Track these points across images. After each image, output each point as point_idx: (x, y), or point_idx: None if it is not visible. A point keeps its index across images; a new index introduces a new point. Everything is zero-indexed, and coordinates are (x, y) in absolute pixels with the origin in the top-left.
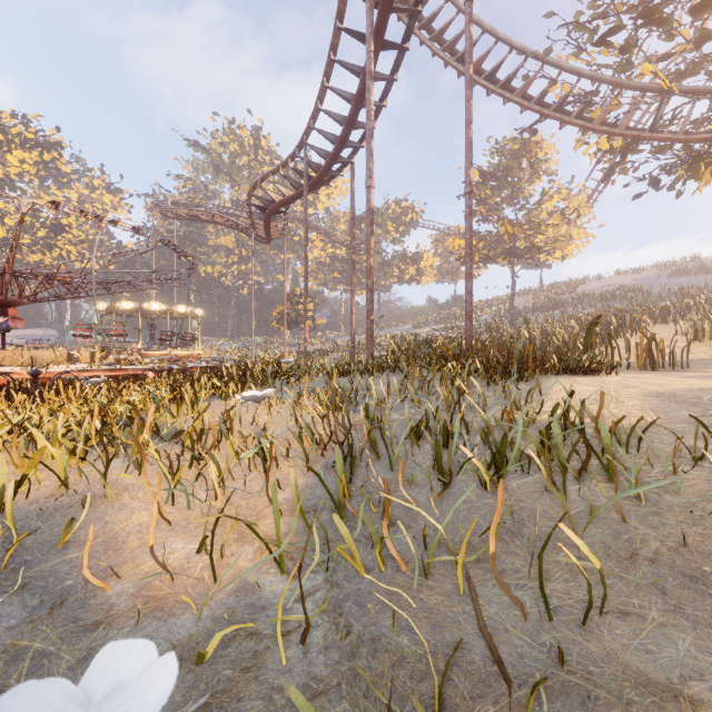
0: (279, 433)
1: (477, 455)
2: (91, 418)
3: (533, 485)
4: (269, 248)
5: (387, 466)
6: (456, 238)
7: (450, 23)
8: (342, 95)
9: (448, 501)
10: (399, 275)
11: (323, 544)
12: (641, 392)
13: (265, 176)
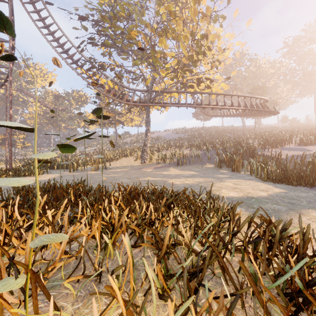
0: None
1: None
2: None
3: None
4: (2, 102)
5: None
6: (90, 114)
7: (61, 37)
8: None
9: None
10: (78, 124)
11: None
12: None
13: None
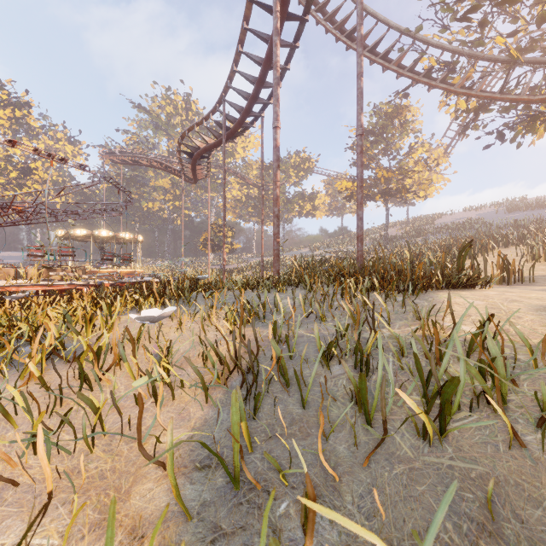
0: (187, 348)
1: (395, 381)
2: (3, 334)
3: (478, 431)
4: (197, 188)
5: (296, 394)
6: (343, 181)
7: (340, 8)
8: (253, 58)
9: (377, 455)
10: (299, 210)
11: (210, 541)
12: (528, 306)
13: (191, 127)
